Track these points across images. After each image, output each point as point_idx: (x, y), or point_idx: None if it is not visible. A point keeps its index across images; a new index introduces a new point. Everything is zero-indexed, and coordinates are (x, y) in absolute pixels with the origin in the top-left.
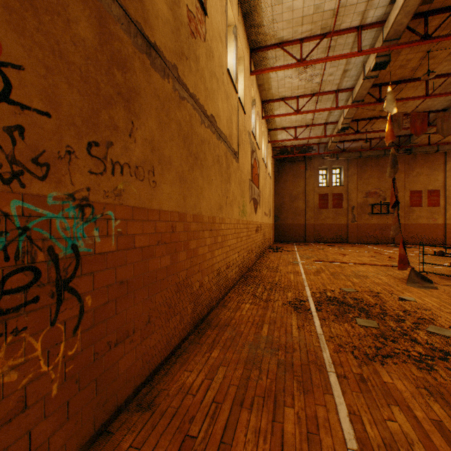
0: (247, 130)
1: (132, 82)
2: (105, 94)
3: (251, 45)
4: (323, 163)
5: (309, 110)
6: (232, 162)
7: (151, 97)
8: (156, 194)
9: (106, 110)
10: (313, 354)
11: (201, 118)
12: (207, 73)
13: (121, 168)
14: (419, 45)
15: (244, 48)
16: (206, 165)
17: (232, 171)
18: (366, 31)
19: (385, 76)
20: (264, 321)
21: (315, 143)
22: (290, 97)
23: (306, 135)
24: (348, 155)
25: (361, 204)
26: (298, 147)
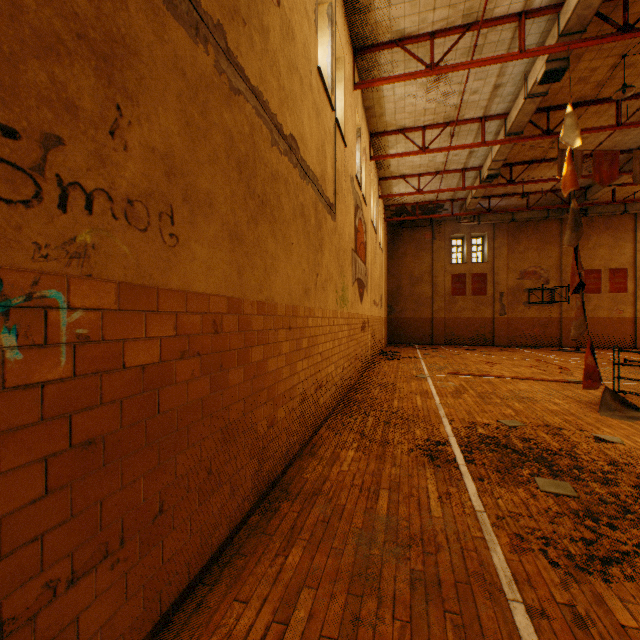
0: (349, 173)
1: (117, 24)
2: (38, 24)
3: (354, 42)
4: (459, 230)
5: (440, 148)
6: (326, 219)
7: (165, 69)
8: (179, 261)
9: (40, 61)
10: (474, 558)
11: (271, 135)
12: (283, 62)
13: (87, 199)
14: (615, 41)
15: (344, 44)
16: (282, 218)
17: (325, 234)
18: (531, 21)
19: (556, 95)
20: (380, 485)
21: (447, 199)
22: (413, 128)
23: (435, 187)
24: (495, 217)
25: (513, 289)
26: (422, 206)
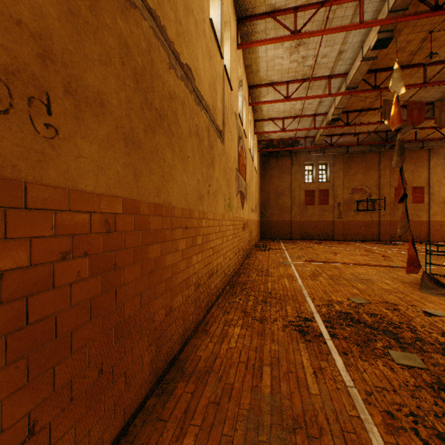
0: (234, 111)
1: None
2: None
3: (238, 13)
4: (309, 159)
5: (299, 97)
6: (217, 142)
7: None
8: (59, 155)
9: None
10: (355, 441)
11: (169, 58)
12: (180, 1)
13: None
14: (429, 17)
15: (230, 11)
16: (179, 133)
17: (216, 153)
18: (368, 1)
19: (382, 60)
20: (263, 361)
21: (302, 137)
22: (279, 82)
23: (294, 128)
24: (335, 150)
25: (347, 201)
26: (284, 141)
